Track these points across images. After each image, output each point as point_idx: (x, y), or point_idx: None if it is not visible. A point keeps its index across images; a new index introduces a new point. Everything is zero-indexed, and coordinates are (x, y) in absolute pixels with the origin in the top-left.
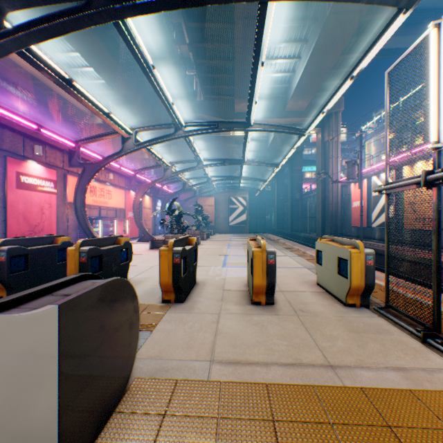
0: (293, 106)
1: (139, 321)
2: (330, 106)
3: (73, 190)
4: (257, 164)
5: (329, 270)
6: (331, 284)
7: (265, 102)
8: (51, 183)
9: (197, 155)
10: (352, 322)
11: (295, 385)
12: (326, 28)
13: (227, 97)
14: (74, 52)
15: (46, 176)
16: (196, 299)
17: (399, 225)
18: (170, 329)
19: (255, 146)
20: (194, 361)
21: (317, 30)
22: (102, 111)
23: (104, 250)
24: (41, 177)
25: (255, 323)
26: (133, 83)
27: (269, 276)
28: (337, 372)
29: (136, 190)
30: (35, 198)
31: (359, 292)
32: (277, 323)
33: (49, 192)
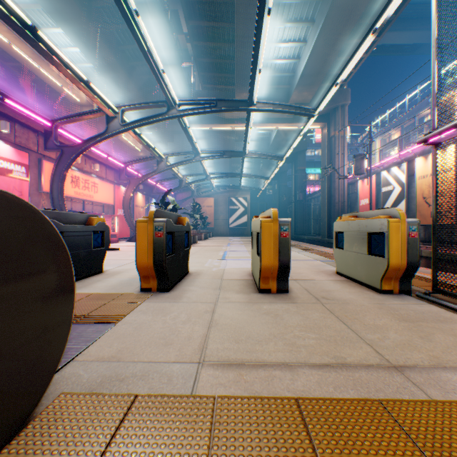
0: (297, 98)
1: (73, 295)
2: (345, 75)
3: (50, 178)
4: (259, 156)
5: (354, 252)
6: (358, 268)
7: (268, 94)
8: (22, 168)
9: (194, 145)
10: (398, 310)
11: (347, 401)
12: (335, 2)
13: (227, 87)
14: (55, 28)
15: (15, 159)
16: (186, 288)
17: (456, 182)
18: (143, 321)
19: (257, 144)
20: (172, 364)
21: (325, 7)
22: (79, 79)
23: (67, 227)
24: (9, 159)
25: (265, 312)
26: (123, 66)
27: (282, 254)
28: (409, 377)
29: (126, 186)
30: (1, 183)
31: (398, 274)
32: (296, 312)
33: (19, 177)
